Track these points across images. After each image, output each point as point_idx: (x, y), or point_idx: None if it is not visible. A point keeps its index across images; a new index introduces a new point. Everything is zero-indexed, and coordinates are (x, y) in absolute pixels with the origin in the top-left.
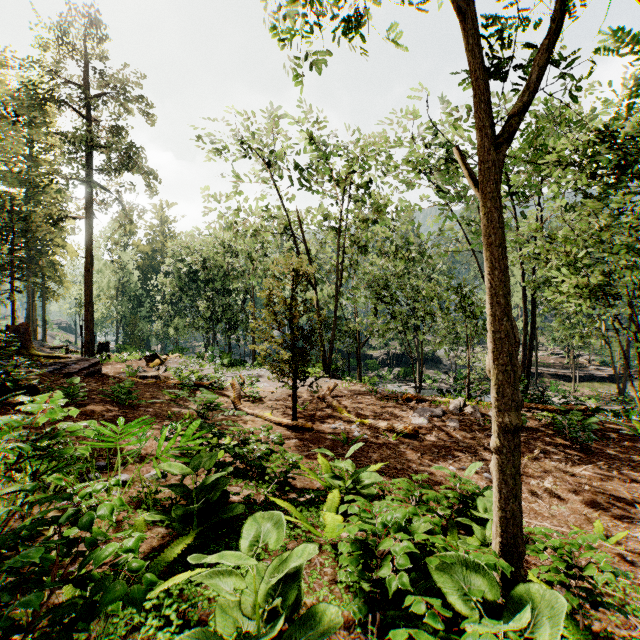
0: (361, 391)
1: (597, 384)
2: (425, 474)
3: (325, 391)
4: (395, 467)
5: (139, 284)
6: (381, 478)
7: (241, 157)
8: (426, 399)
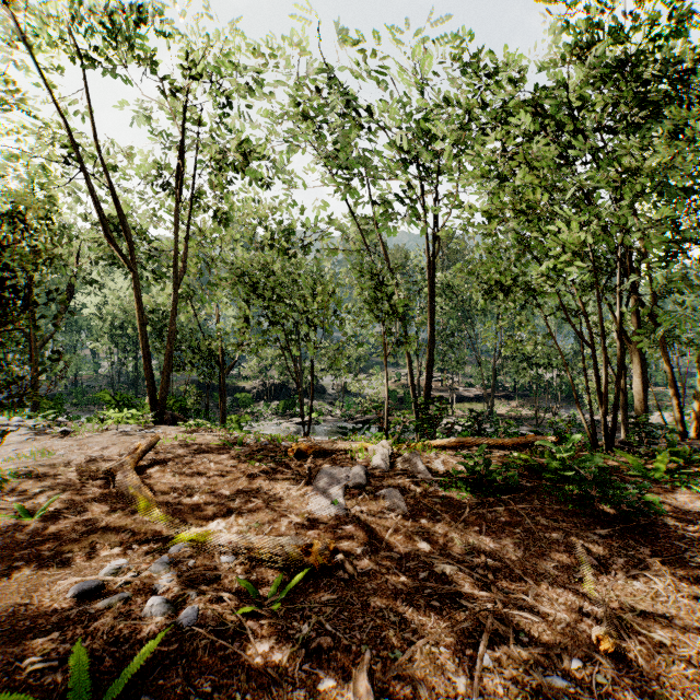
0: (212, 445)
1: (467, 404)
2: None
3: (126, 456)
4: None
5: None
6: None
7: None
8: (329, 449)
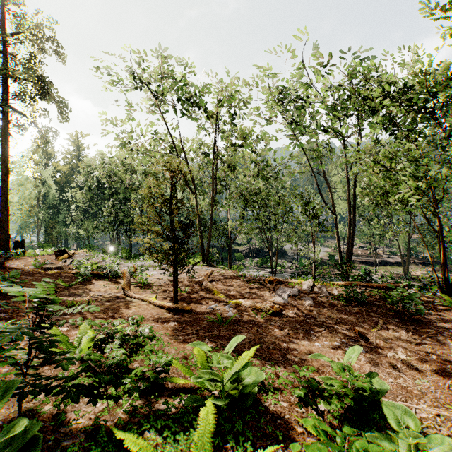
0: (232, 276)
1: (389, 267)
2: (310, 366)
3: (203, 277)
4: (268, 347)
5: (57, 195)
6: (262, 374)
7: (135, 88)
8: (283, 281)
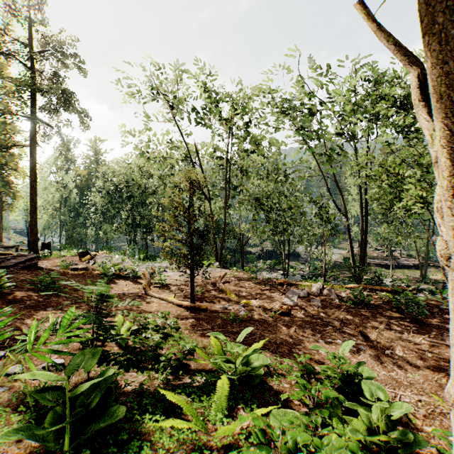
0: (244, 278)
1: (406, 270)
2: (307, 354)
3: (217, 278)
4: (275, 342)
5: (77, 199)
6: (268, 359)
7: (153, 99)
8: (294, 283)
